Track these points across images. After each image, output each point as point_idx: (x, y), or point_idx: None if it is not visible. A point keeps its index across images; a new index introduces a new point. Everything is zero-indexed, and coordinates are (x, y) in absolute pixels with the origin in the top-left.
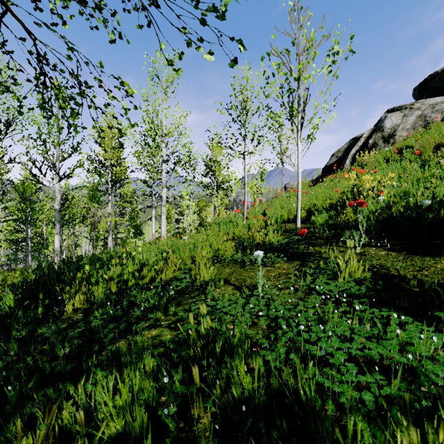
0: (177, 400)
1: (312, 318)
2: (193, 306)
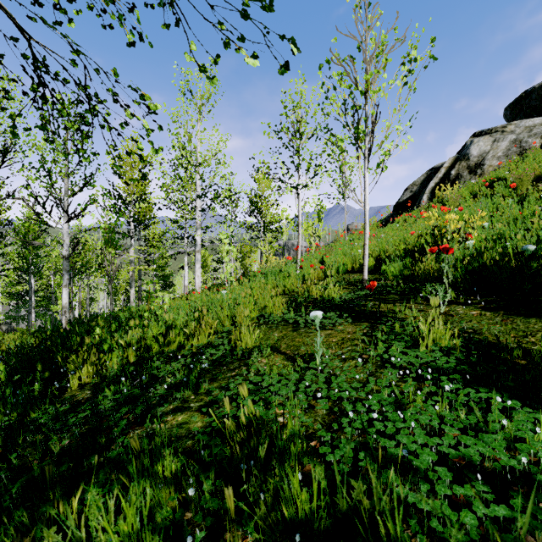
0: (206, 520)
1: (387, 400)
2: (231, 382)
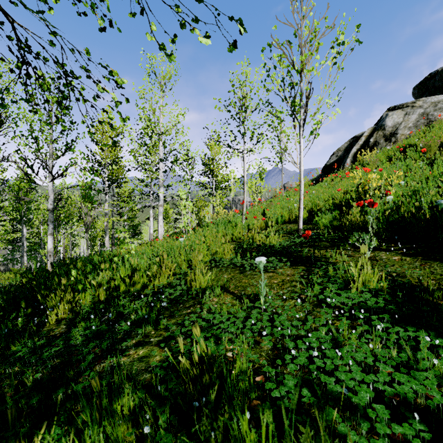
0: None
1: (325, 338)
2: (186, 319)
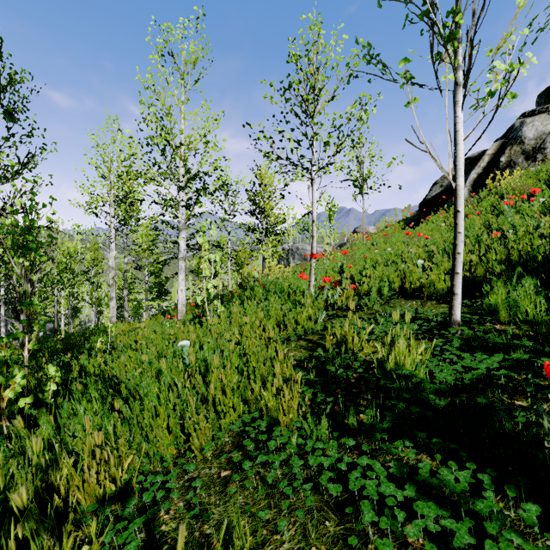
0: None
1: None
2: None
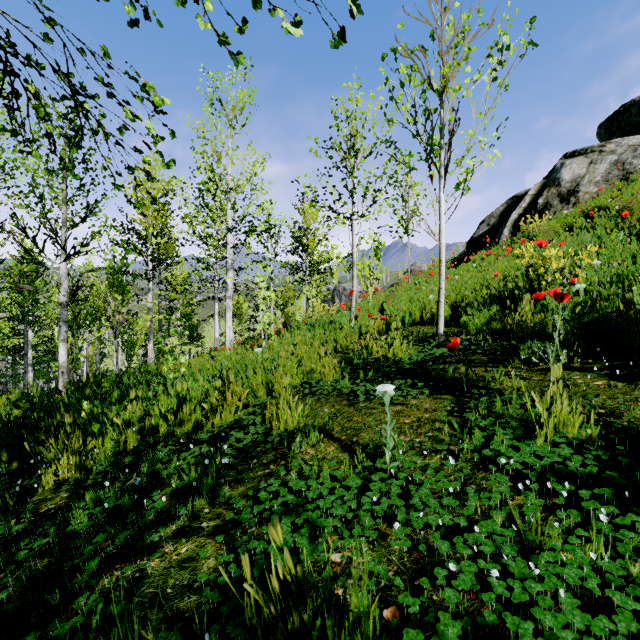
0: None
1: (502, 532)
2: (262, 489)
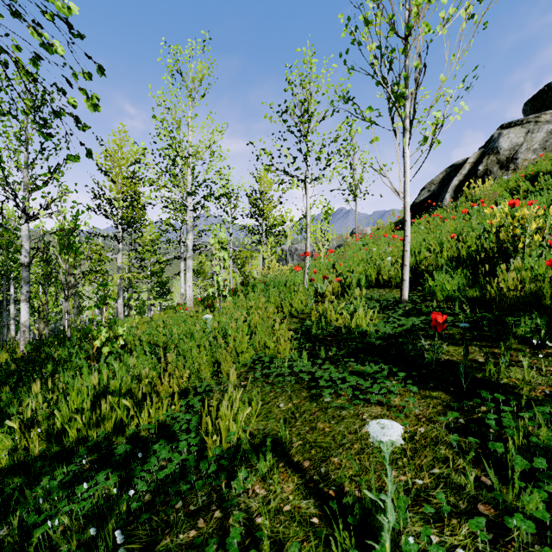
0: None
1: None
2: None
